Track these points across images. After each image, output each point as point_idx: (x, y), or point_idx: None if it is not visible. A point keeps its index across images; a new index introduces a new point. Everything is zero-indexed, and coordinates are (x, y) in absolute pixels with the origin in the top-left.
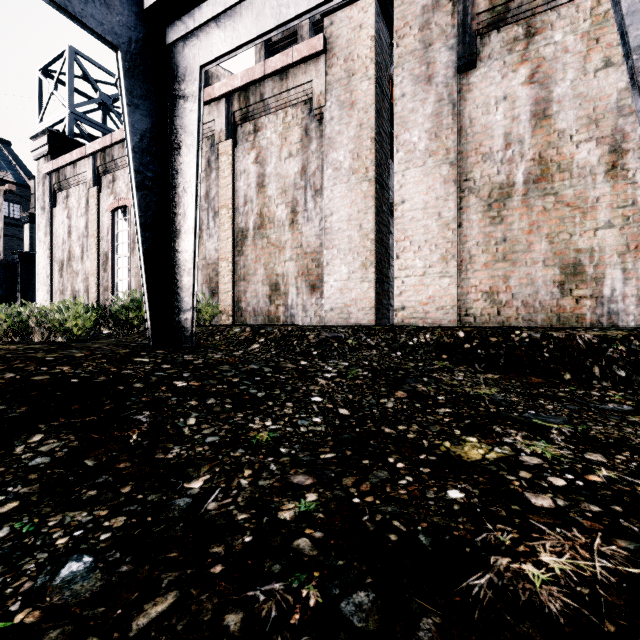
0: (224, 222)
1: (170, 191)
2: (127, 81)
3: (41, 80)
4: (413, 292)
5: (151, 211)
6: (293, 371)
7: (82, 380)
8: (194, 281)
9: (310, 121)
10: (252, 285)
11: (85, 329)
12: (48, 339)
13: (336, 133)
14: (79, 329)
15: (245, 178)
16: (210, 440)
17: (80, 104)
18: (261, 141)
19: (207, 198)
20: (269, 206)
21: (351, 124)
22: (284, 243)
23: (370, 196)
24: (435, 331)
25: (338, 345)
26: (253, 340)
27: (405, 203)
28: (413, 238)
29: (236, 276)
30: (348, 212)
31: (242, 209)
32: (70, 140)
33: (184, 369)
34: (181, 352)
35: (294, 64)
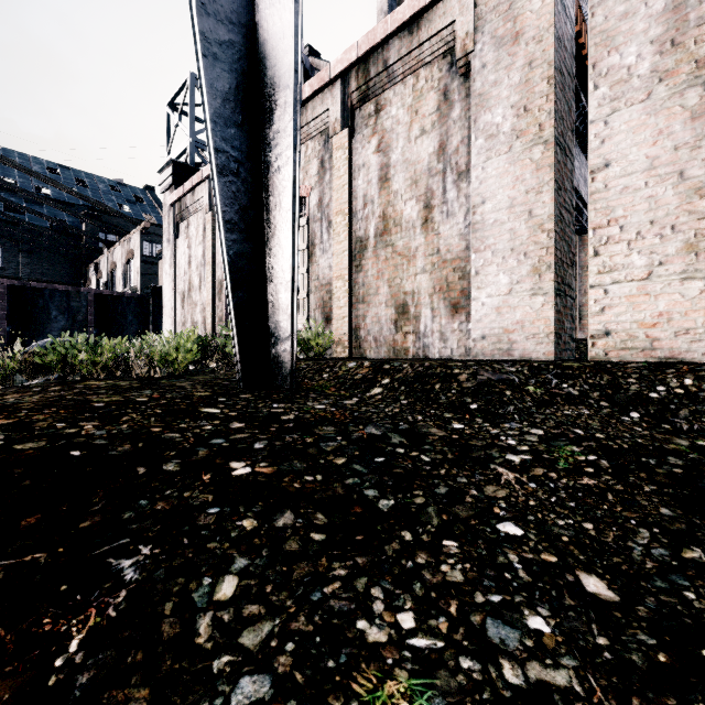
0: (339, 232)
1: (262, 177)
2: (202, 21)
3: (169, 115)
4: (626, 307)
5: (238, 205)
6: (443, 445)
7: (88, 453)
8: (293, 298)
9: (451, 79)
10: (373, 308)
11: (193, 362)
12: (147, 374)
13: (490, 85)
14: (180, 363)
15: (364, 174)
16: (244, 696)
17: (201, 131)
18: (384, 122)
19: (320, 206)
20: (394, 204)
21: (514, 66)
22: (414, 250)
23: (546, 166)
24: (701, 372)
25: (512, 394)
26: (373, 381)
27: (610, 166)
28: (626, 220)
29: (353, 298)
30: (509, 195)
31: (361, 213)
32: (191, 169)
33: (261, 432)
34: (272, 398)
35: (428, 6)
